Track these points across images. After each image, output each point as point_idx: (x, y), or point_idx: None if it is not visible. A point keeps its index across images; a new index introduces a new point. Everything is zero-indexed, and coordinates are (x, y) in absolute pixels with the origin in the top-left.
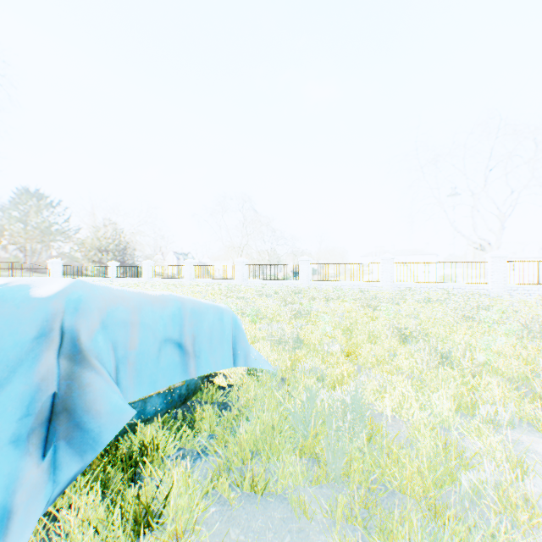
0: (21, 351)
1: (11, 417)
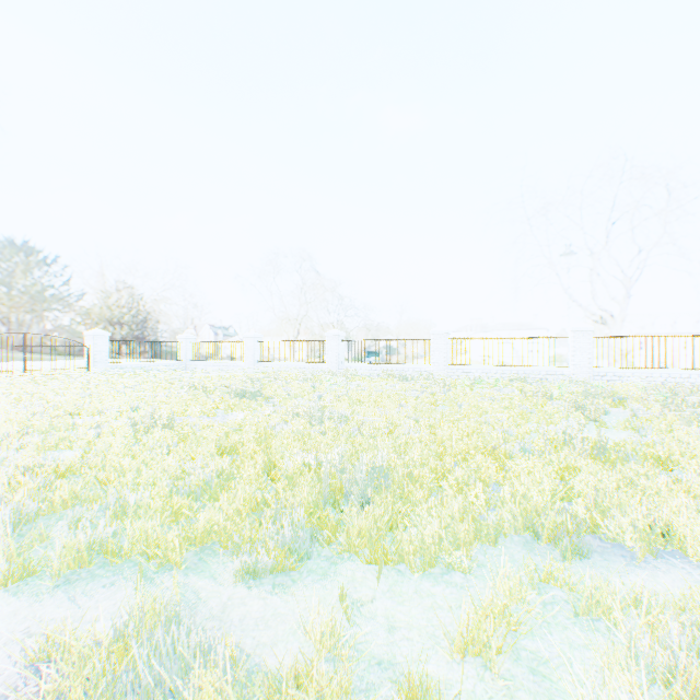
0: None
1: None
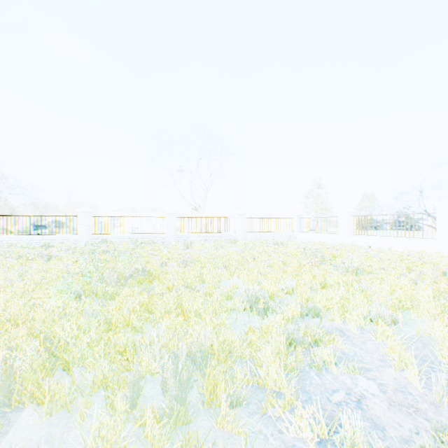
0: None
1: None
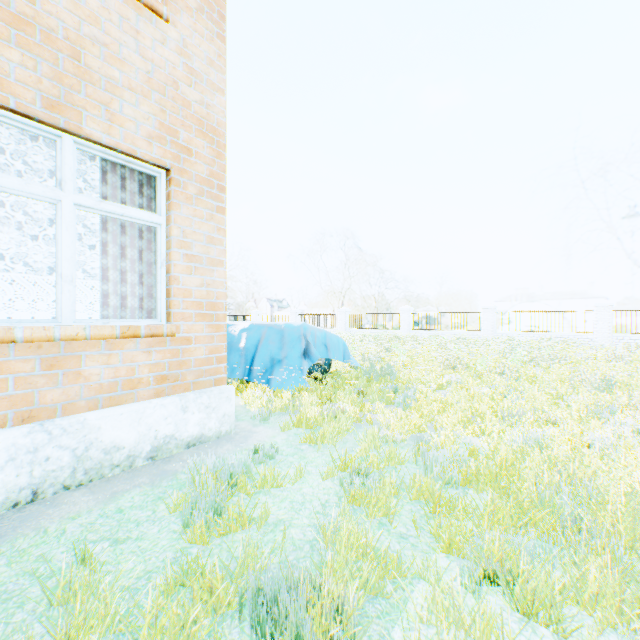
0: (296, 339)
1: (298, 352)
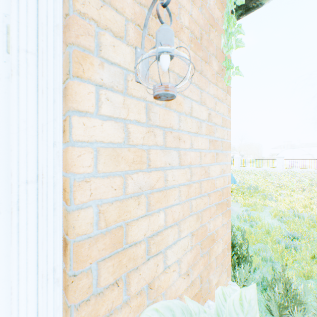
0: None
1: None
